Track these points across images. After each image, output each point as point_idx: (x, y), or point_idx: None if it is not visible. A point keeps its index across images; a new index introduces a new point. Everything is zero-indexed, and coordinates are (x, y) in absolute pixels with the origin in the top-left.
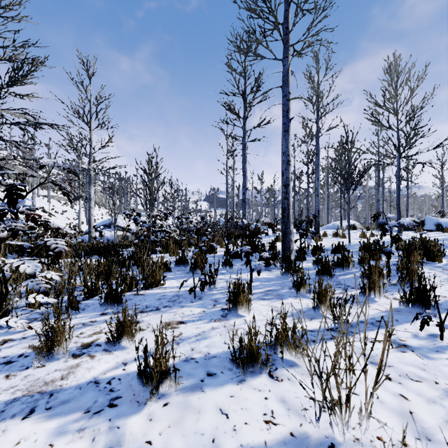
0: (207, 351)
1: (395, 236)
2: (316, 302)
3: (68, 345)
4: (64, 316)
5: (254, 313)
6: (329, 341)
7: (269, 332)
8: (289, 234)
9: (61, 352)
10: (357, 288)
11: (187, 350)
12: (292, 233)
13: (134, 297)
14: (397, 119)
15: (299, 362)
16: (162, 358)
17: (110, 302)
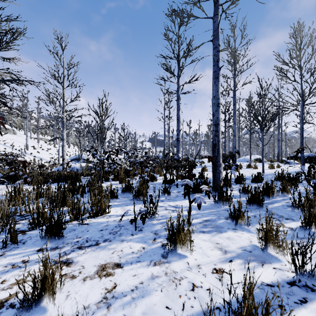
0: None
1: None
2: (264, 241)
3: None
4: (0, 251)
5: (196, 252)
6: (301, 309)
7: (227, 301)
8: (219, 166)
9: None
10: (291, 218)
11: None
12: (221, 165)
13: (78, 227)
14: (301, 74)
15: None
16: None
17: (51, 235)
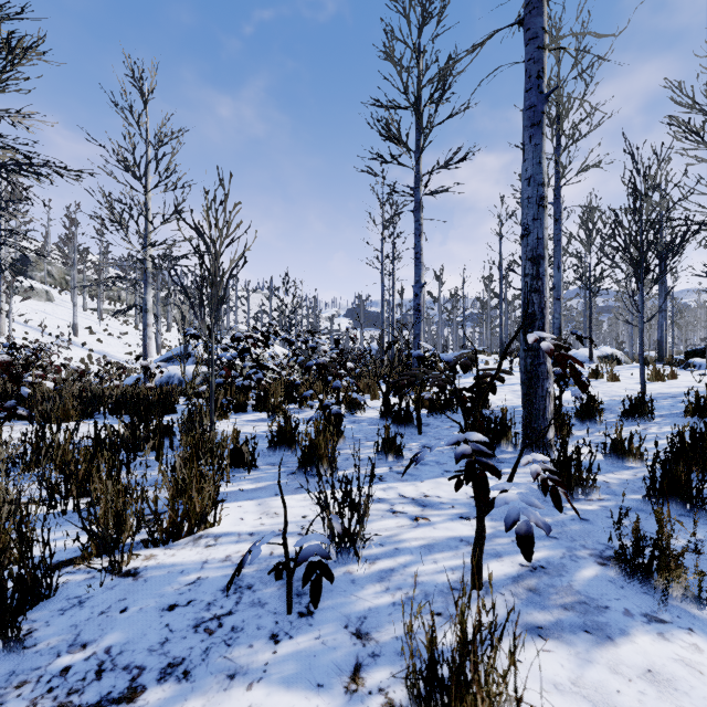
0: None
1: None
2: None
3: None
4: None
5: None
6: None
7: None
8: (544, 378)
9: None
10: None
11: None
12: (550, 376)
13: (100, 586)
14: None
15: None
16: None
17: None
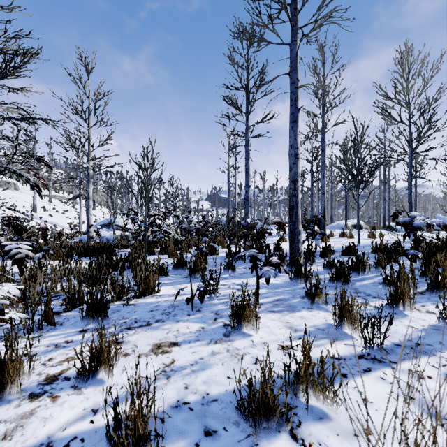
0: (205, 391)
1: (419, 238)
2: (338, 317)
3: (28, 378)
4: (36, 333)
5: (263, 331)
6: (363, 376)
7: (287, 365)
8: (297, 234)
9: (15, 391)
10: (379, 297)
11: (179, 388)
12: (300, 233)
13: (122, 307)
14: (409, 112)
15: (329, 412)
16: (139, 416)
17: (93, 316)
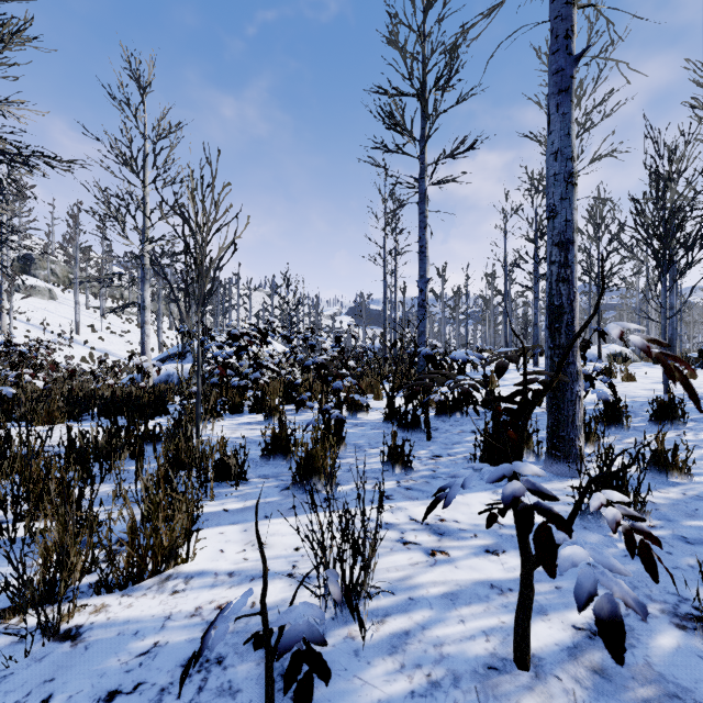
0: None
1: None
2: None
3: None
4: None
5: None
6: None
7: None
8: (573, 380)
9: None
10: None
11: None
12: (580, 377)
13: (25, 657)
14: None
15: None
16: None
17: None
